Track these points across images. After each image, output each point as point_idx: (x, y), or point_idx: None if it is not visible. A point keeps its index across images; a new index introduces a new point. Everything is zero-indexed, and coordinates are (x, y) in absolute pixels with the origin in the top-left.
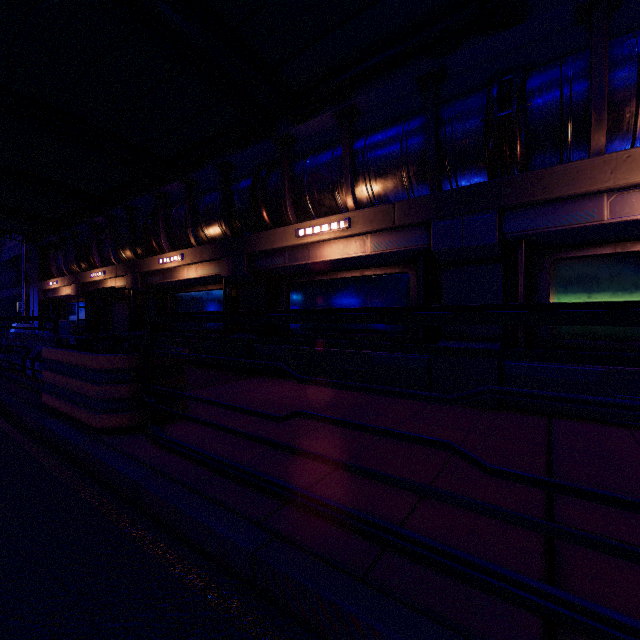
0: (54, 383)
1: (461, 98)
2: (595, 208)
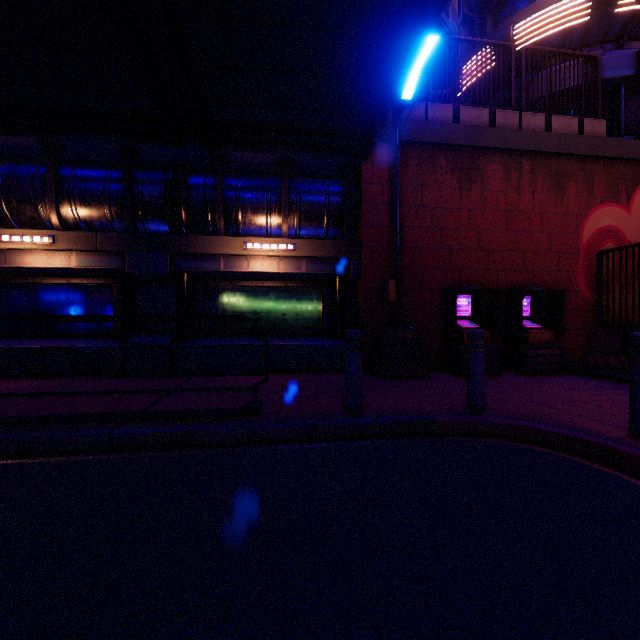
0: None
1: (151, 171)
2: (217, 262)
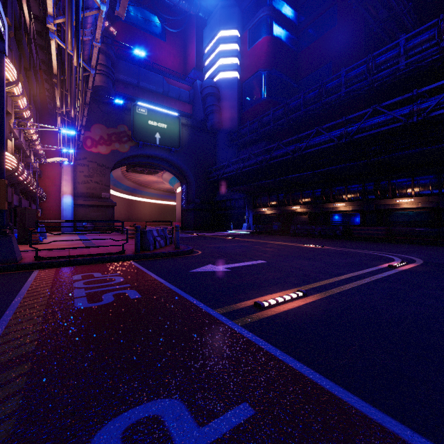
0: (360, 232)
1: None
2: None
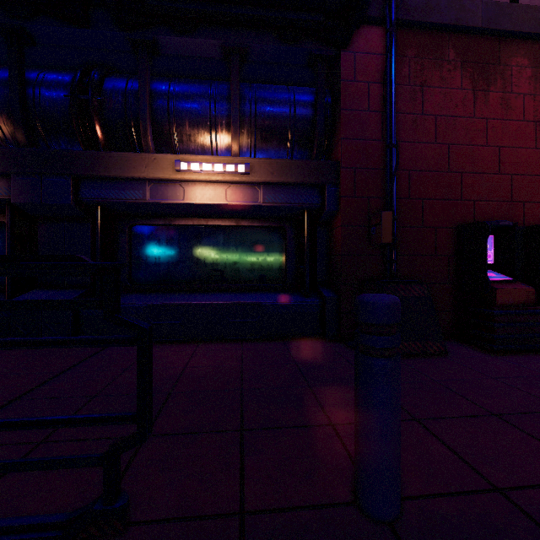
0: None
1: (56, 70)
2: (142, 190)
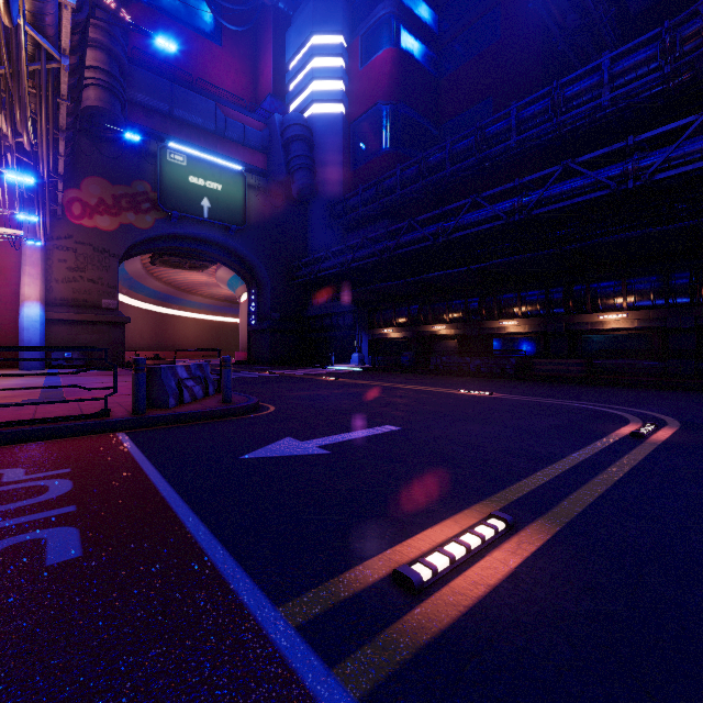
0: (546, 369)
1: (678, 273)
2: None
